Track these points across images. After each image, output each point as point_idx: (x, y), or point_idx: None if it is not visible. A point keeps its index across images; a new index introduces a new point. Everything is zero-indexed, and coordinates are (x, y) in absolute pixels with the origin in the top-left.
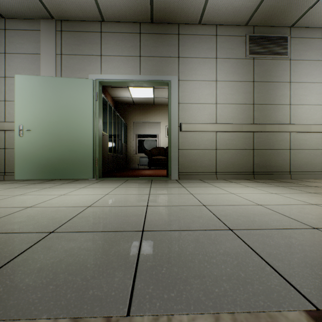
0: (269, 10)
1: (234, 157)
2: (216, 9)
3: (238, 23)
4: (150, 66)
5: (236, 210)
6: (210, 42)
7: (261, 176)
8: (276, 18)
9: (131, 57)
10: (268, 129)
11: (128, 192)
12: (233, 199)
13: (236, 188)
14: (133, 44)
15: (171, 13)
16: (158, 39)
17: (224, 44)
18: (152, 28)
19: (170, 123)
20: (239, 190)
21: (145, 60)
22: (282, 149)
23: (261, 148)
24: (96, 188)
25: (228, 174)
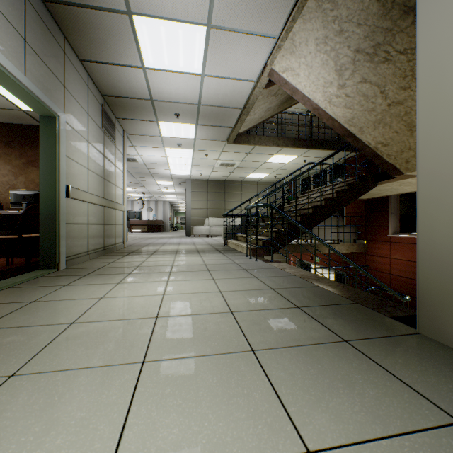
0: (124, 104)
1: (97, 233)
2: (108, 72)
3: (102, 90)
4: (38, 71)
5: (213, 262)
6: (85, 90)
7: (108, 251)
8: (120, 109)
9: (12, 27)
10: (111, 205)
11: (159, 276)
12: (192, 261)
13: (154, 259)
14: (16, 4)
15: (78, 29)
16: (47, 36)
17: (92, 102)
18: (40, 7)
19: (58, 182)
20: (163, 259)
21: (32, 54)
22: (113, 224)
23: (107, 223)
24: (124, 289)
25: (95, 252)
